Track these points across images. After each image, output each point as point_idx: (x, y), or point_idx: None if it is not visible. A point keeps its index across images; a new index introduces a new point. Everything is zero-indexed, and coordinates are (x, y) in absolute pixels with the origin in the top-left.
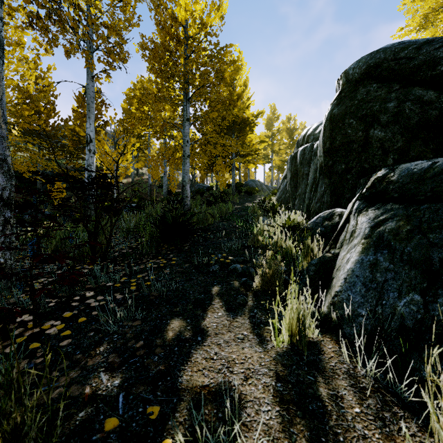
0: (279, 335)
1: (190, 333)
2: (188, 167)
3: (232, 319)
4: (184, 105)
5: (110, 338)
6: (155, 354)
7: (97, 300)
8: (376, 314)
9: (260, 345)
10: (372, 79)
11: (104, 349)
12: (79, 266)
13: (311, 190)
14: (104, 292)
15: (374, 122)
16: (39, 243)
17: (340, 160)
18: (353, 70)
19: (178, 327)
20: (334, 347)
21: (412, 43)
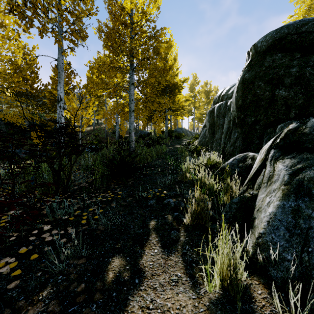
0: (210, 276)
1: (129, 274)
2: (133, 119)
3: (167, 257)
4: (130, 73)
5: (55, 280)
6: (94, 301)
7: (52, 234)
8: (302, 261)
9: (193, 289)
10: (277, 50)
11: (47, 293)
12: (44, 199)
13: (226, 137)
14: (59, 226)
15: (279, 84)
16: (14, 179)
17: (250, 114)
18: (261, 43)
19: (118, 267)
20: (263, 292)
21: (311, 20)
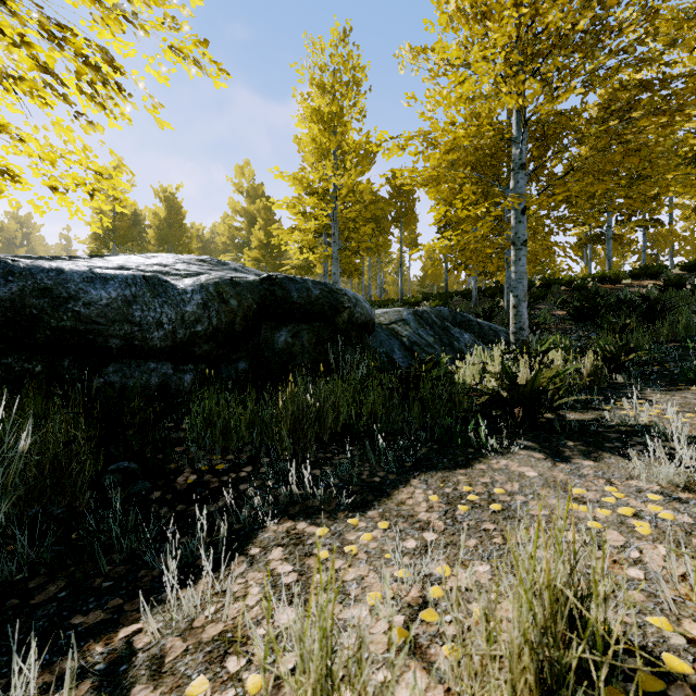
0: None
1: None
2: None
3: None
4: None
5: None
6: None
7: None
8: None
9: None
10: None
11: None
12: None
13: None
14: None
15: None
16: None
17: None
18: None
19: None
20: None
21: None
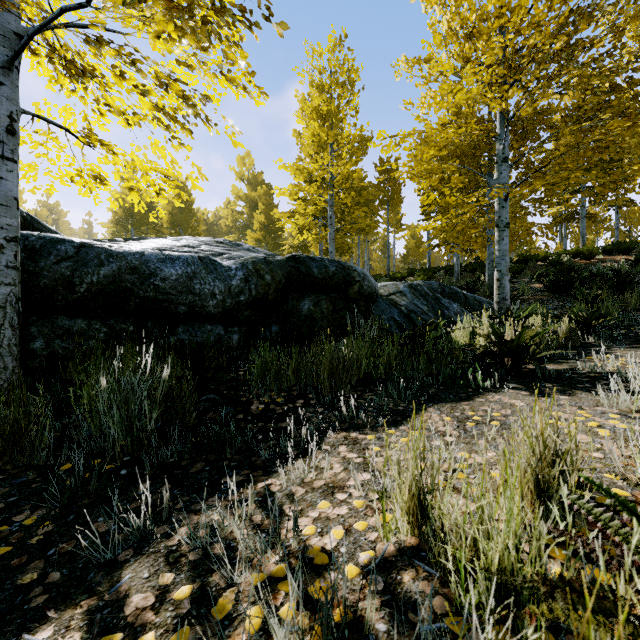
0: None
1: None
2: None
3: None
4: None
5: None
6: None
7: None
8: None
9: None
10: None
11: None
12: None
13: None
14: None
15: None
16: None
17: None
18: None
19: None
20: None
21: None
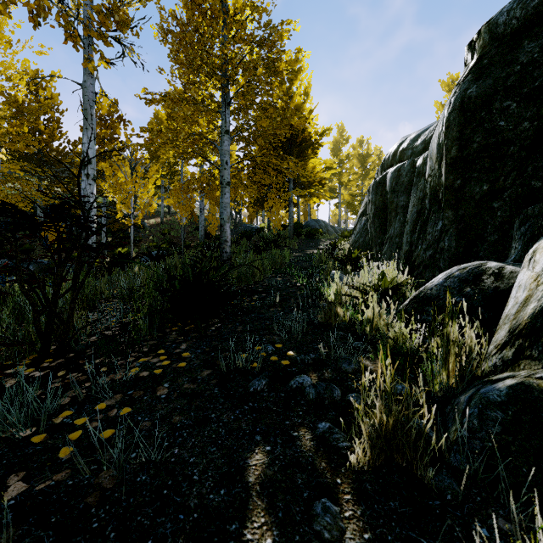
0: None
1: None
2: (228, 198)
3: None
4: (222, 111)
5: None
6: None
7: None
8: None
9: None
10: None
11: None
12: (9, 369)
13: (413, 230)
14: None
15: None
16: None
17: (478, 177)
18: (508, 14)
19: None
20: None
21: None
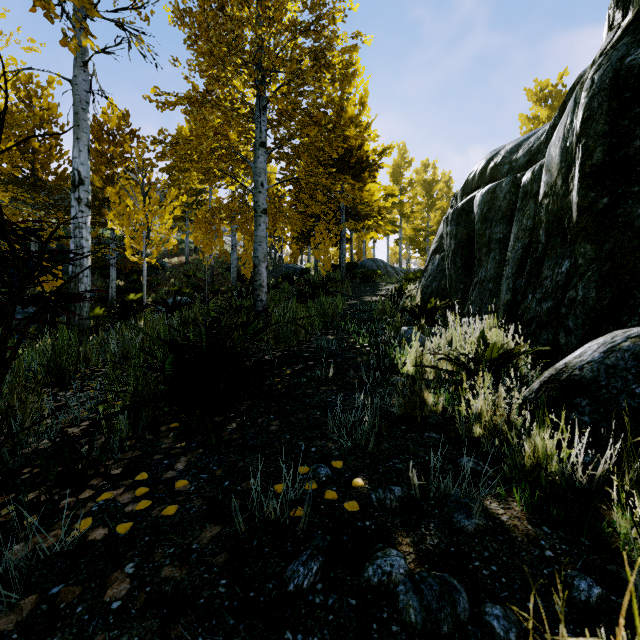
0: None
1: None
2: (263, 231)
3: None
4: (256, 118)
5: None
6: None
7: None
8: None
9: None
10: None
11: None
12: None
13: (518, 273)
14: None
15: None
16: None
17: None
18: None
19: None
20: None
21: None
